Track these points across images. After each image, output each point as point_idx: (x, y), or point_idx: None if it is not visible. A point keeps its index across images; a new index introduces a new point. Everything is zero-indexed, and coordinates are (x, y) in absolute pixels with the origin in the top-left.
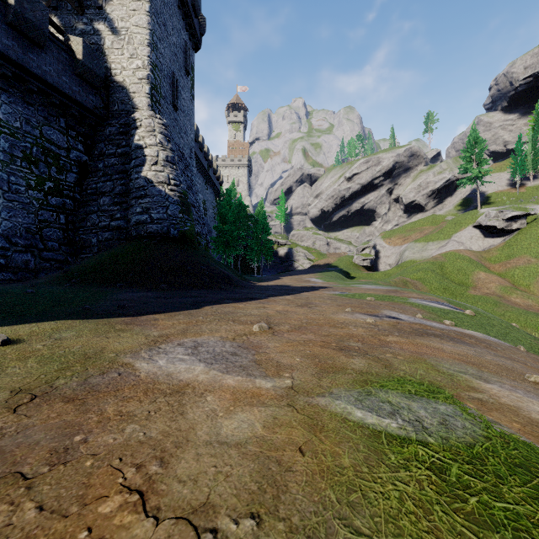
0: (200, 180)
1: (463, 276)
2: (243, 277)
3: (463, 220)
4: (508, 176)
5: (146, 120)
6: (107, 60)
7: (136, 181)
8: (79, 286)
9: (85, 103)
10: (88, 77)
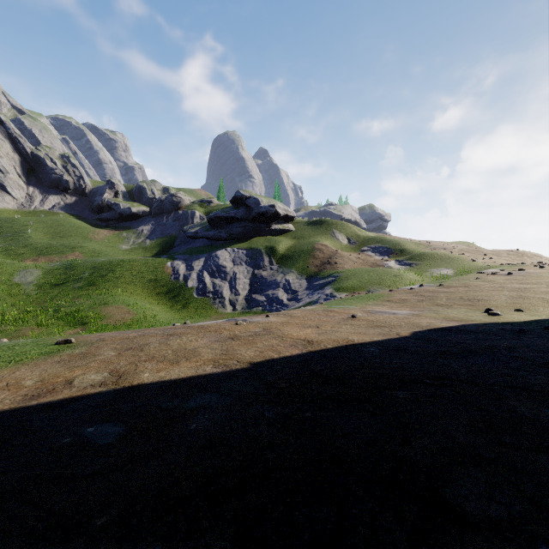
0: None
1: None
2: None
3: None
4: None
5: None
6: None
7: None
8: None
9: None
10: None
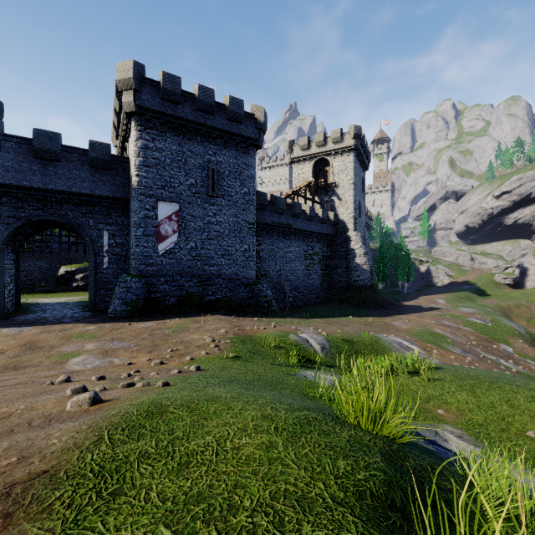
0: None
1: None
2: (396, 299)
3: None
4: None
5: (354, 237)
6: (336, 211)
7: (353, 264)
8: (350, 306)
9: (332, 233)
10: (333, 224)
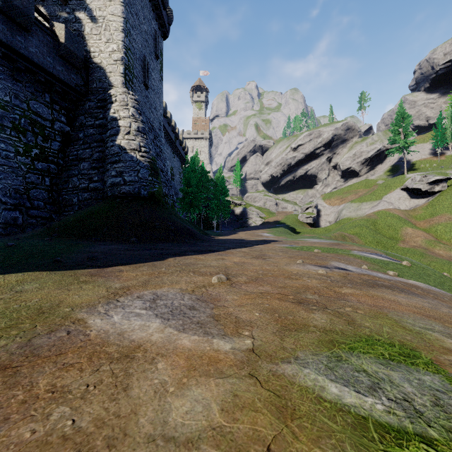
0: (168, 150)
1: (393, 231)
2: (205, 232)
3: (392, 183)
4: (430, 146)
5: (120, 96)
6: (87, 44)
7: (111, 148)
8: (58, 240)
9: (67, 81)
10: (69, 58)
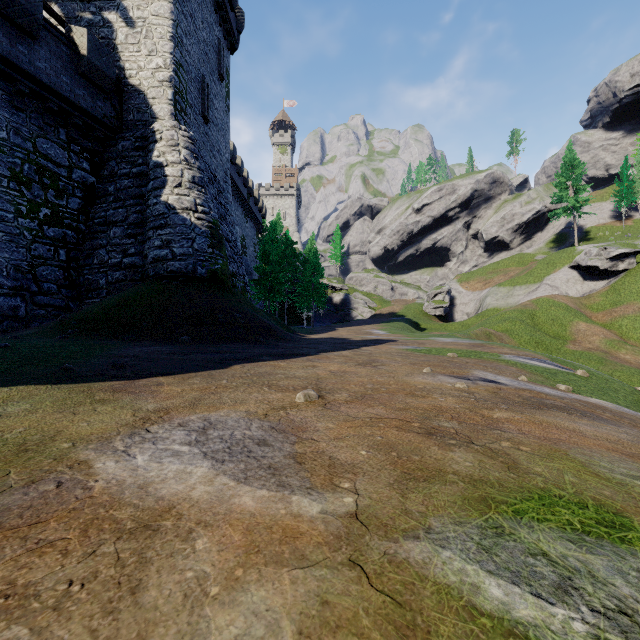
0: (238, 211)
1: (559, 327)
2: (290, 328)
3: (557, 259)
4: (611, 206)
5: (167, 132)
6: (120, 58)
7: (155, 207)
8: (75, 339)
9: (91, 110)
10: (94, 77)
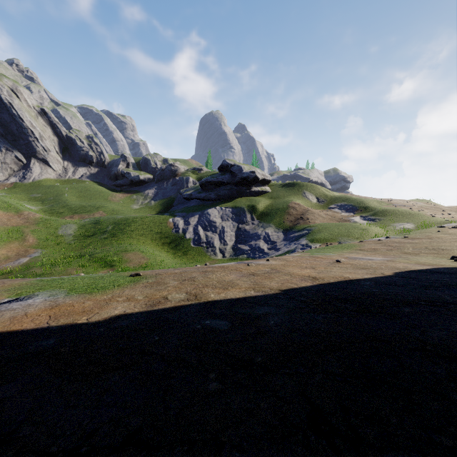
0: None
1: None
2: None
3: None
4: None
5: None
6: None
7: None
8: None
9: None
10: None
